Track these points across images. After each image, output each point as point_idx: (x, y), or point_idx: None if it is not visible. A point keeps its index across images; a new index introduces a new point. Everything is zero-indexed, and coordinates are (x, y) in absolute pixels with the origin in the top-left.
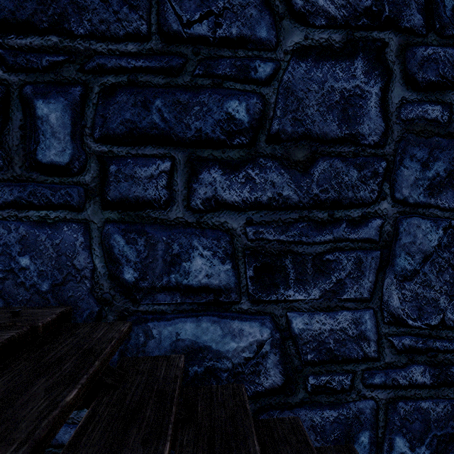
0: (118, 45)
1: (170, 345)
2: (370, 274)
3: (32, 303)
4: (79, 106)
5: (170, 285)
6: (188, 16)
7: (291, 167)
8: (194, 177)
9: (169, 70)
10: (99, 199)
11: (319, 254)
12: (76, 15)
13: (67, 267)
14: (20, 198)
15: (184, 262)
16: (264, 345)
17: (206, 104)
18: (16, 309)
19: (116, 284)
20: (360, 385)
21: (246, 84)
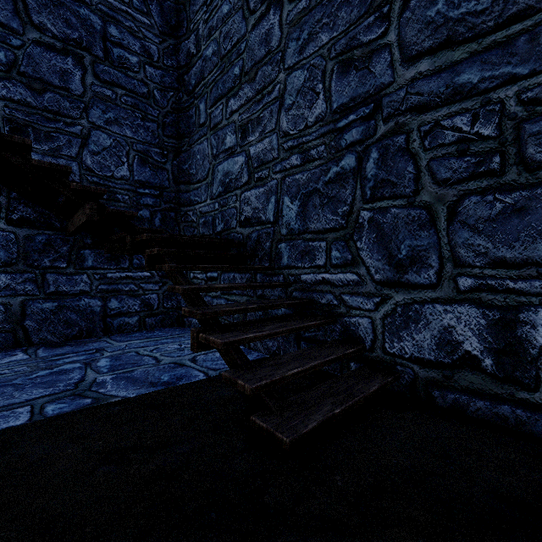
0: None
1: None
2: (76, 147)
3: None
4: None
5: None
6: None
7: (32, 90)
8: None
9: None
10: None
11: (48, 132)
12: None
13: None
14: None
15: None
16: None
17: None
18: None
19: None
20: None
21: (5, 44)
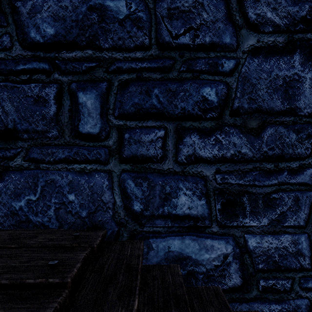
0: (130, 53)
1: (164, 254)
2: (305, 208)
3: (76, 225)
4: (105, 95)
5: (164, 214)
6: (176, 31)
7: (247, 132)
8: (180, 141)
9: (163, 68)
10: (118, 156)
11: (267, 193)
12: (103, 35)
13: (97, 201)
14: (69, 156)
15: (173, 199)
16: (228, 257)
17: (188, 91)
18: (76, 233)
19: (129, 213)
20: (298, 288)
21: (215, 75)
